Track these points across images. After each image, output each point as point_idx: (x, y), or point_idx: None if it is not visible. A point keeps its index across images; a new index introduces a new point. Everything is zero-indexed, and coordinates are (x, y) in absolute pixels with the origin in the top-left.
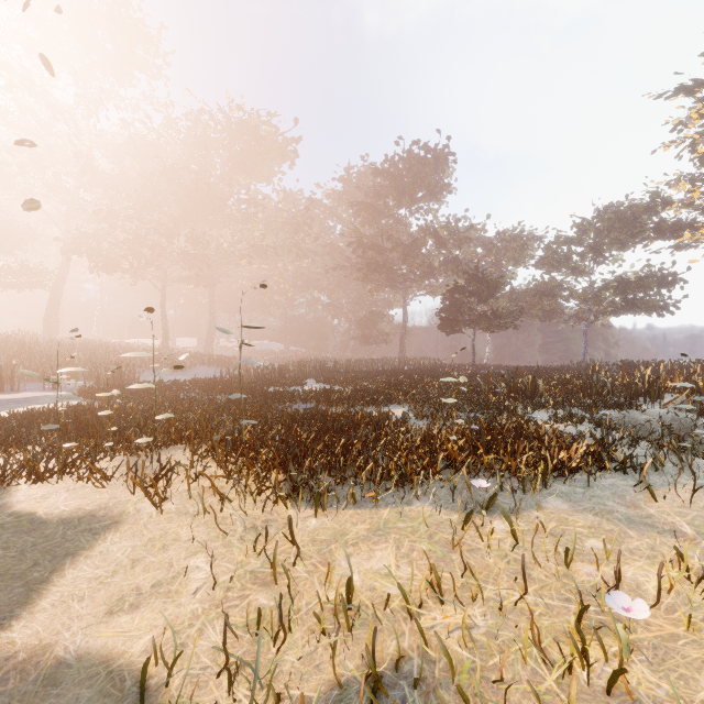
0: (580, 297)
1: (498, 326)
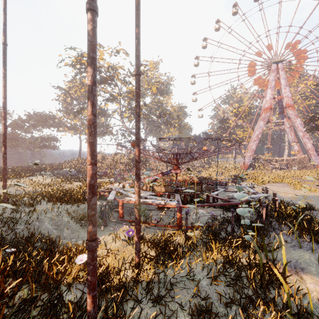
0: (28, 141)
1: None
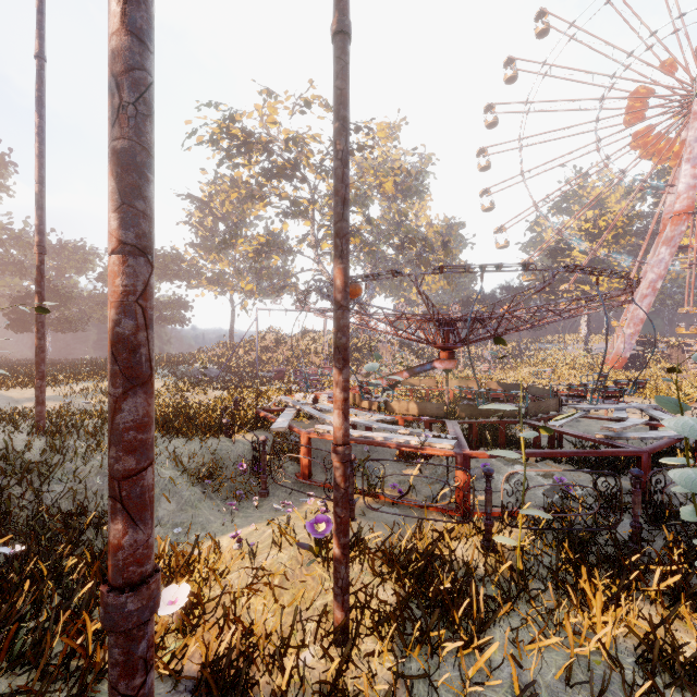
0: None
1: (70, 328)
